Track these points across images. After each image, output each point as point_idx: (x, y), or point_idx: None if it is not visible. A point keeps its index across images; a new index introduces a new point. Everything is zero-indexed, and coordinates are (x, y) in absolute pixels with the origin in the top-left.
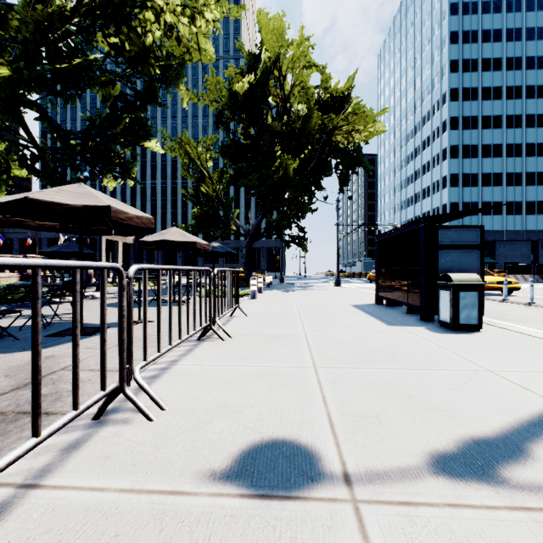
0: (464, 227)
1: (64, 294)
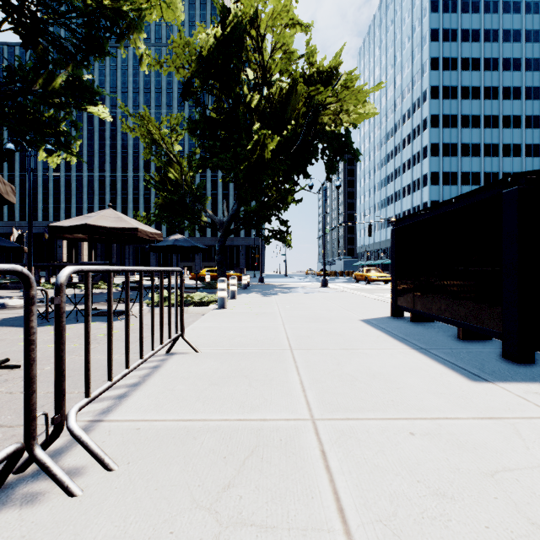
0: None
1: None
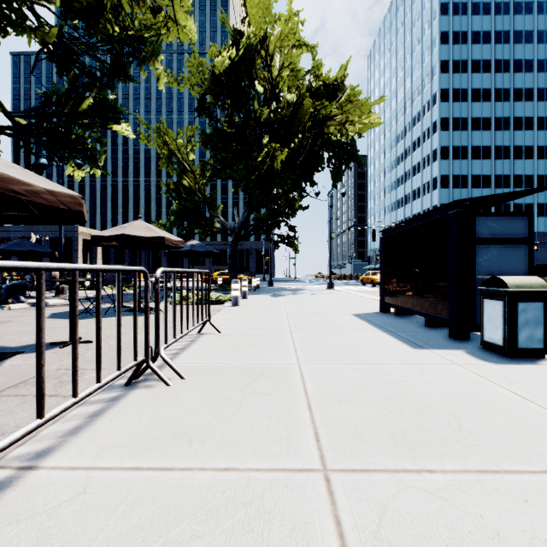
0: (508, 215)
1: (4, 301)
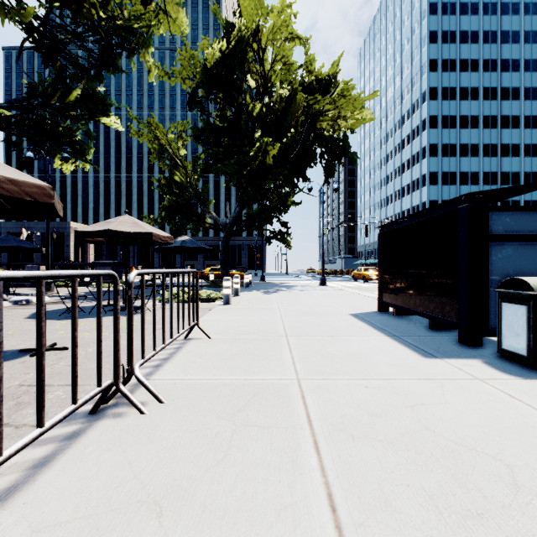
0: (524, 209)
1: None
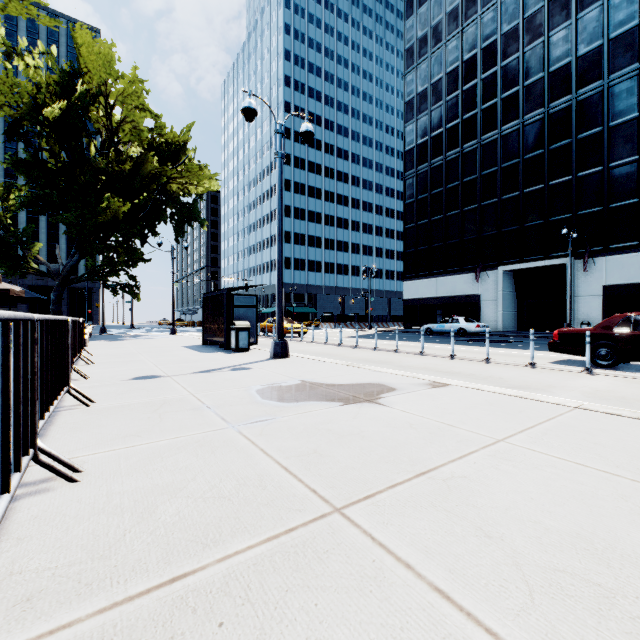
0: (248, 295)
1: None
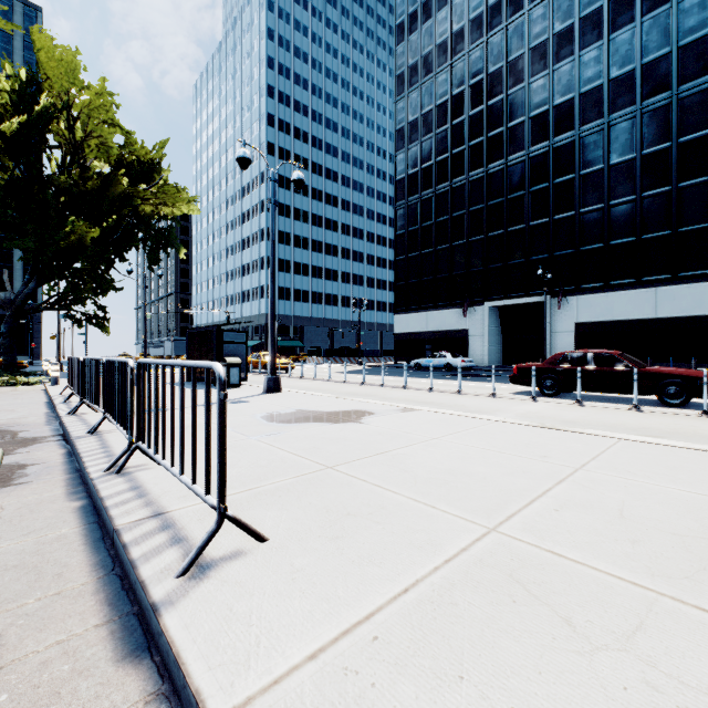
0: (238, 332)
1: None
